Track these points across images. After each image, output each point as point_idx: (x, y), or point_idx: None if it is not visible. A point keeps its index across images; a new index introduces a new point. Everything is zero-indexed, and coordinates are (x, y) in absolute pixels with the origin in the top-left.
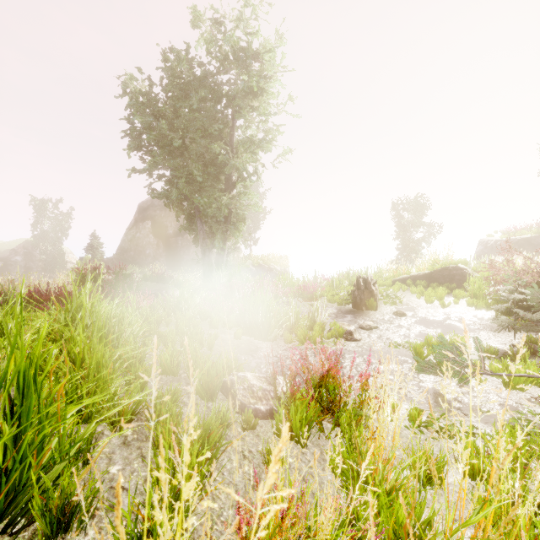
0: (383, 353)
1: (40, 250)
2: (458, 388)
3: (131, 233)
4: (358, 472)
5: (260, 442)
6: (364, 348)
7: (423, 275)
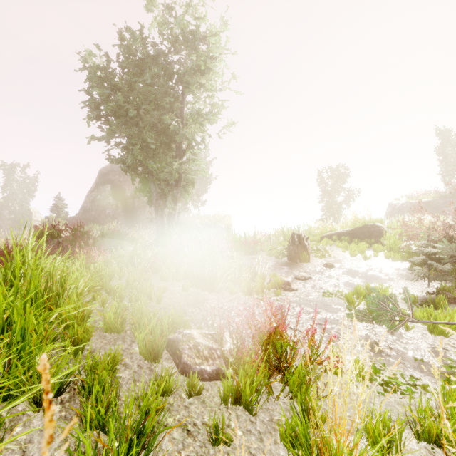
0: (318, 302)
1: (8, 210)
2: (389, 335)
3: (92, 195)
4: (317, 455)
5: (206, 411)
6: (300, 297)
7: (346, 232)
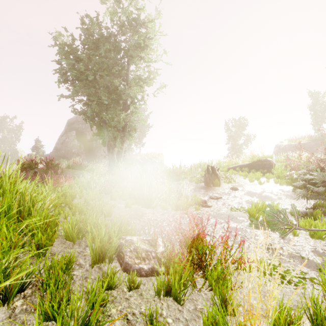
0: (227, 215)
1: (1, 149)
2: (281, 239)
3: (62, 138)
4: None
5: (143, 302)
6: (214, 211)
7: (246, 165)
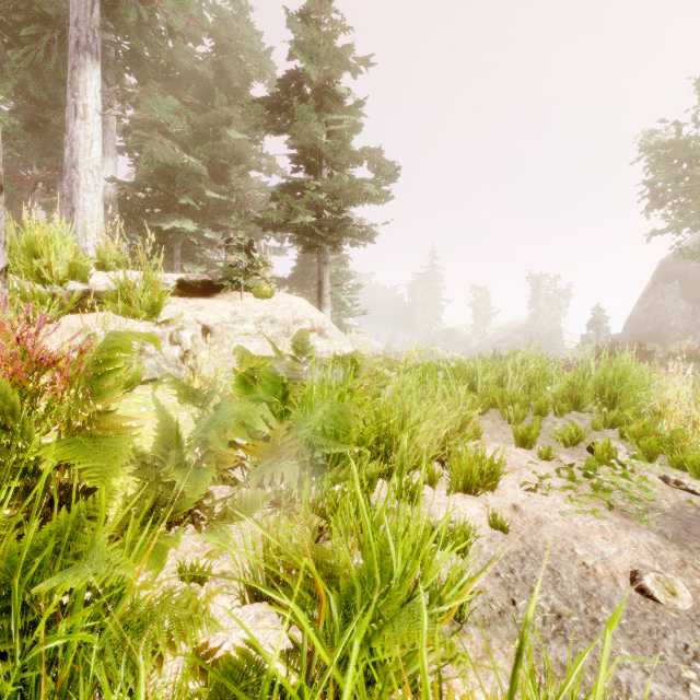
0: None
1: (537, 329)
2: None
3: (647, 300)
4: None
5: None
6: None
7: None
